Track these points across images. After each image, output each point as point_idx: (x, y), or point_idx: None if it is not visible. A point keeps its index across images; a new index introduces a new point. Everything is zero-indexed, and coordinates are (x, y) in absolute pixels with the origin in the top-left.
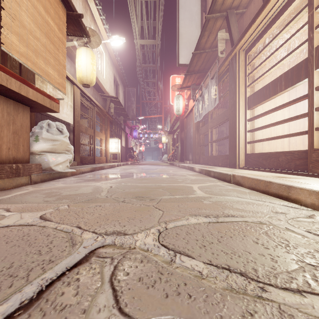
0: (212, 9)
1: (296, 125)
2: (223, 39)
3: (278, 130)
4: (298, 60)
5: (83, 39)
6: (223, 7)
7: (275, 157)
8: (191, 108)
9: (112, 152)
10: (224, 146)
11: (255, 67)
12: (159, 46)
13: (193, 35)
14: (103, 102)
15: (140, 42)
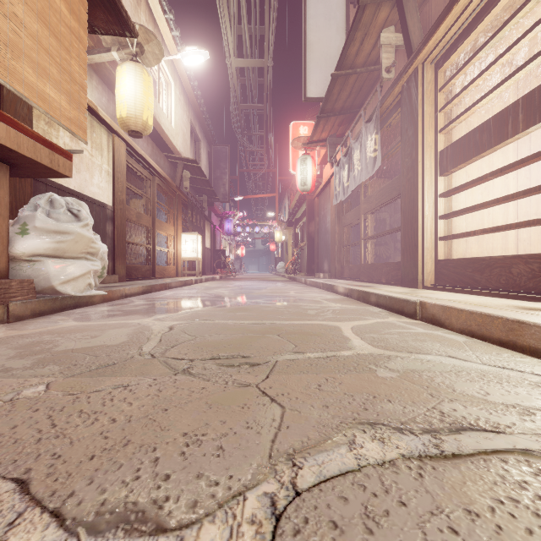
0: None
1: (531, 205)
2: (391, 44)
3: (496, 215)
4: (534, 81)
5: (129, 48)
6: None
7: (503, 267)
8: (328, 179)
9: (186, 258)
10: (387, 246)
11: (453, 94)
12: (270, 70)
13: (331, 45)
14: (172, 169)
15: (236, 63)
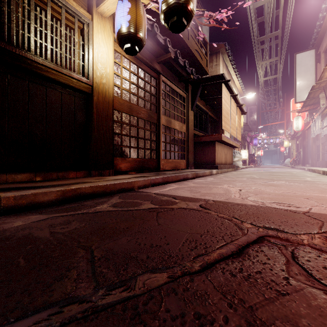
0: (312, 89)
1: None
2: (323, 97)
3: None
4: None
5: None
6: (319, 87)
7: None
8: (309, 125)
9: (243, 159)
10: None
11: None
12: (280, 77)
13: (307, 81)
14: None
15: (263, 79)
